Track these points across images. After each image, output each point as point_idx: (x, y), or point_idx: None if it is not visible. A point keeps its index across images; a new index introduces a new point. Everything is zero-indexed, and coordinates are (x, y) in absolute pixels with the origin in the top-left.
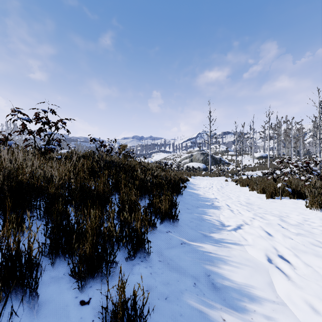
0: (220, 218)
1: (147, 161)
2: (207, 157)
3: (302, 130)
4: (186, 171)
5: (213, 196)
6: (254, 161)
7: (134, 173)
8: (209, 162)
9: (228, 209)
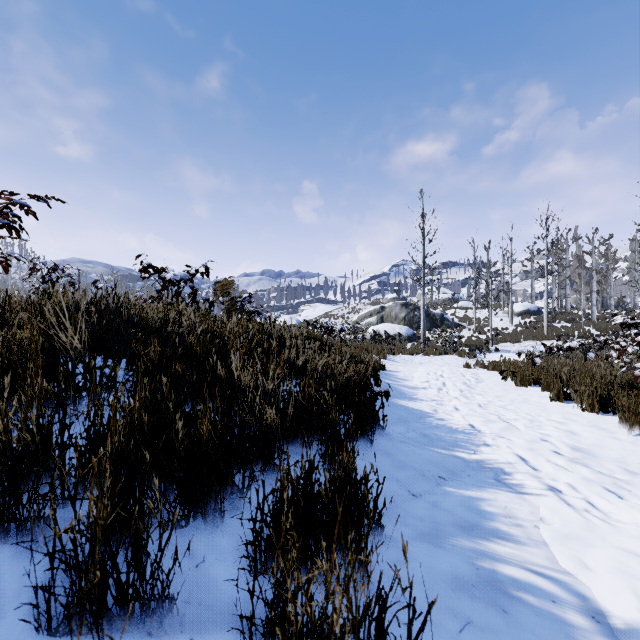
0: (555, 555)
1: (289, 321)
2: (415, 313)
3: (614, 255)
4: (374, 344)
5: (465, 423)
6: (513, 320)
7: (225, 365)
8: (422, 323)
9: (547, 490)
